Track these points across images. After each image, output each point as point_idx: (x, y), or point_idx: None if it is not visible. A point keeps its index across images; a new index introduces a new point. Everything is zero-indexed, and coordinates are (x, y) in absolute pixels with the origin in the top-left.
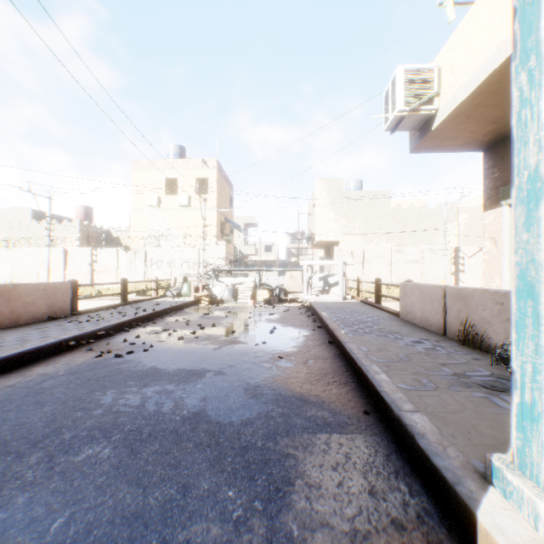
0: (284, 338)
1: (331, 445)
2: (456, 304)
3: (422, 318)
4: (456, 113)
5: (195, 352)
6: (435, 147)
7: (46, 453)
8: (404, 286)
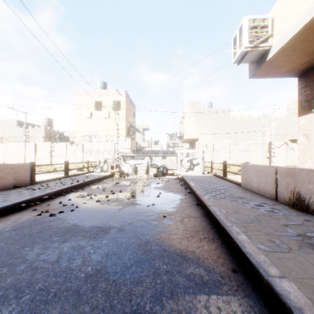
0: (166, 201)
1: (211, 310)
2: (286, 179)
3: (258, 187)
4: (285, 47)
5: (105, 211)
6: (266, 74)
7: None
8: (244, 166)
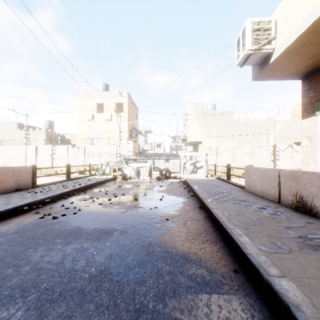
0: (169, 204)
1: (212, 308)
2: (288, 182)
3: (262, 190)
4: (288, 50)
5: (108, 214)
6: (270, 76)
7: None
8: (247, 169)
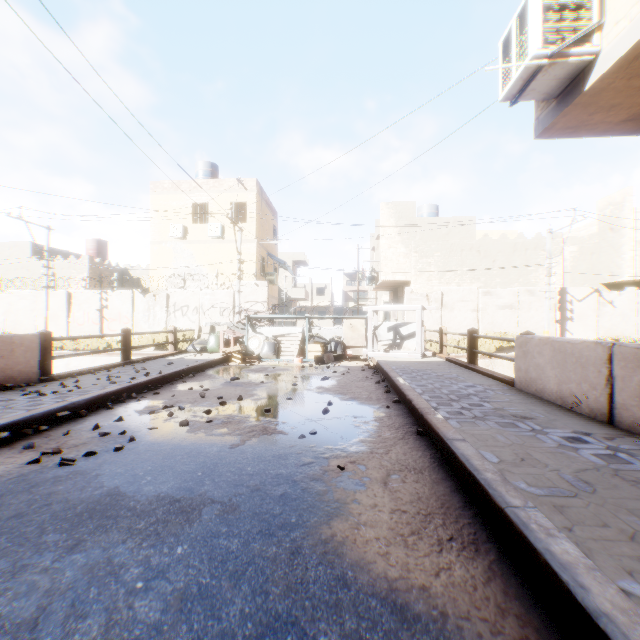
0: (345, 423)
1: None
2: (638, 375)
3: (561, 392)
4: (637, 52)
5: (198, 453)
6: (578, 127)
7: None
8: (522, 340)
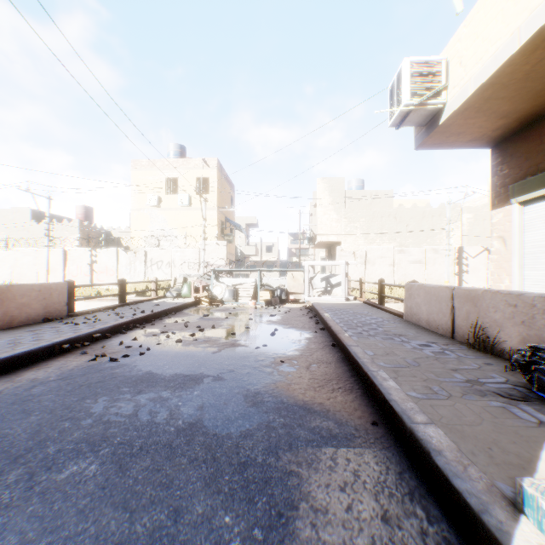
0: (285, 341)
1: (338, 461)
2: (465, 306)
3: (429, 320)
4: (465, 107)
5: (193, 355)
6: (442, 143)
7: (26, 470)
8: (409, 286)
